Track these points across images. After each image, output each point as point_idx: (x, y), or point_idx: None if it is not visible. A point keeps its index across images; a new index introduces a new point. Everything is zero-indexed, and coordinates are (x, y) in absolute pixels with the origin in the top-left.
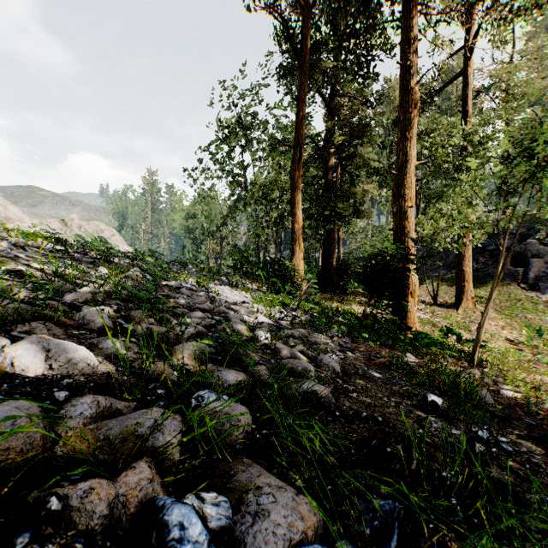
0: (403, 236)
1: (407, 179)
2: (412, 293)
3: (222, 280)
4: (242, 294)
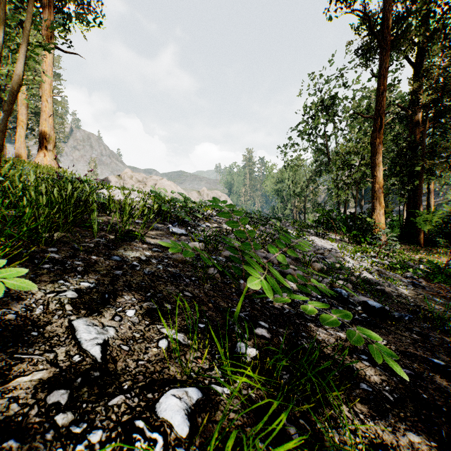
0: None
1: None
2: None
3: (310, 232)
4: (328, 243)
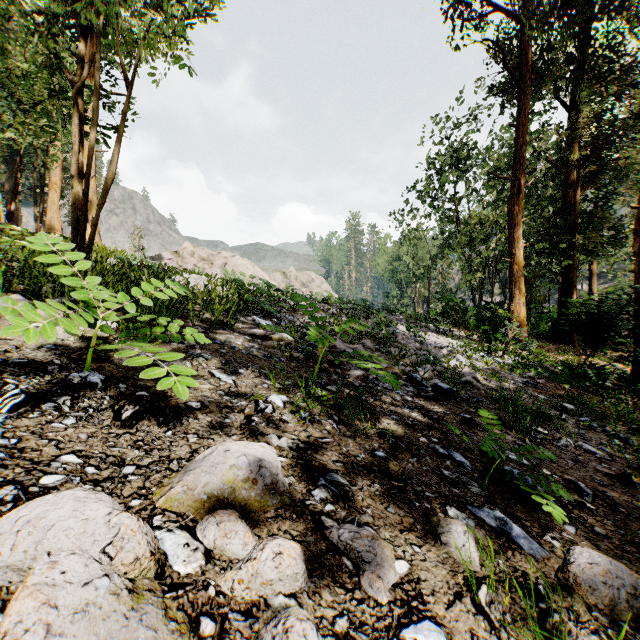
0: None
1: None
2: None
3: (428, 327)
4: (448, 340)
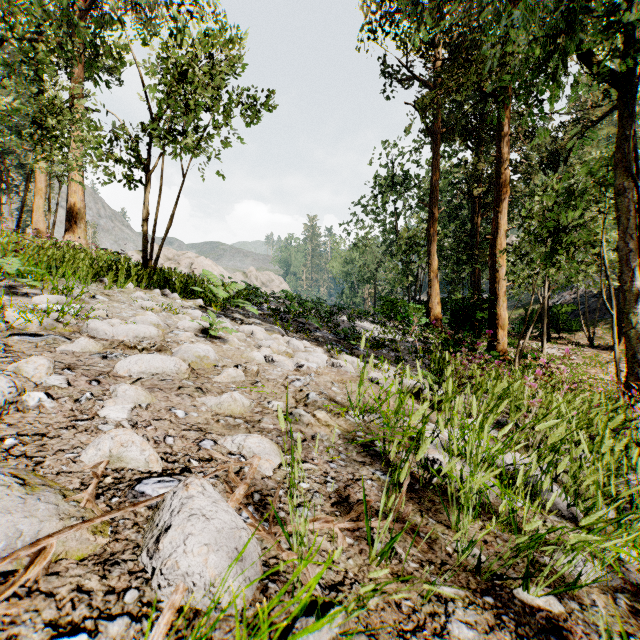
0: (495, 284)
1: (497, 242)
2: (501, 326)
3: (368, 319)
4: (378, 327)
